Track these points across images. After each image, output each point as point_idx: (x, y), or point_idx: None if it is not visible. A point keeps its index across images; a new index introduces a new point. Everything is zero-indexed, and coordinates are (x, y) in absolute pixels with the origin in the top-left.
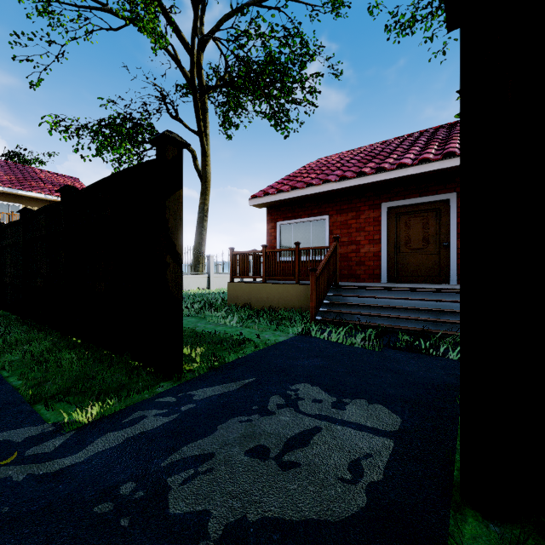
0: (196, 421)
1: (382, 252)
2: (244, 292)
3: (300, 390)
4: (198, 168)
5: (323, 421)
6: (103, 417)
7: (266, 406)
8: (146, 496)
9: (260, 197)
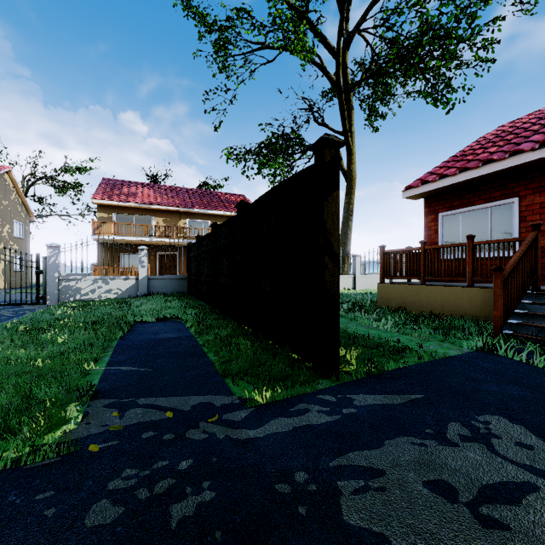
0: (359, 429)
1: None
2: (397, 294)
3: (492, 424)
4: (343, 168)
5: (539, 477)
6: (274, 401)
7: (444, 433)
8: (319, 492)
9: (415, 188)
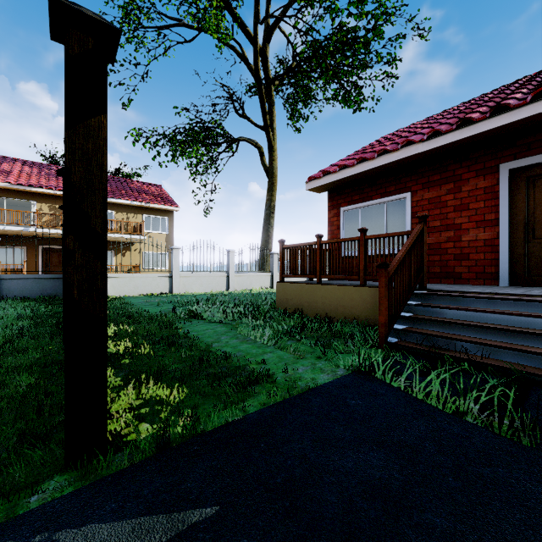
0: None
1: (501, 239)
2: (295, 295)
3: None
4: (265, 164)
5: None
6: None
7: None
8: None
9: (318, 179)
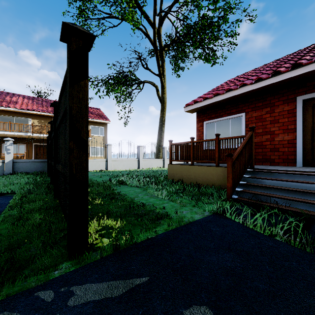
0: None
1: (297, 139)
2: (178, 171)
3: None
4: (159, 96)
5: None
6: None
7: None
8: None
9: (191, 105)
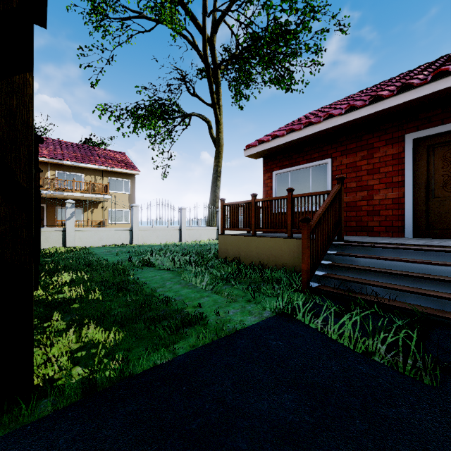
0: None
1: (406, 198)
2: (234, 245)
3: None
4: (213, 135)
5: None
6: None
7: None
8: None
9: (254, 147)
